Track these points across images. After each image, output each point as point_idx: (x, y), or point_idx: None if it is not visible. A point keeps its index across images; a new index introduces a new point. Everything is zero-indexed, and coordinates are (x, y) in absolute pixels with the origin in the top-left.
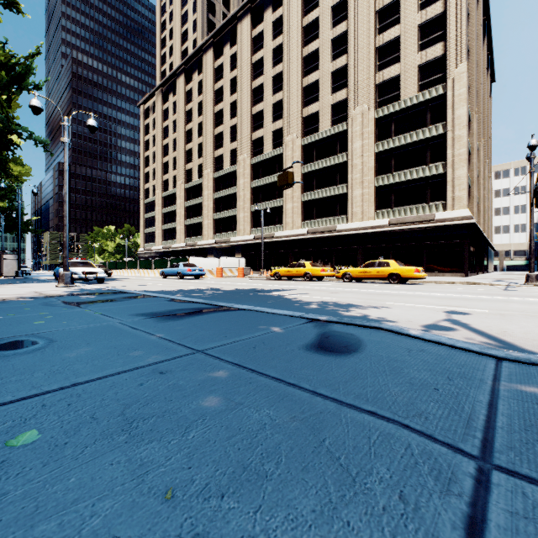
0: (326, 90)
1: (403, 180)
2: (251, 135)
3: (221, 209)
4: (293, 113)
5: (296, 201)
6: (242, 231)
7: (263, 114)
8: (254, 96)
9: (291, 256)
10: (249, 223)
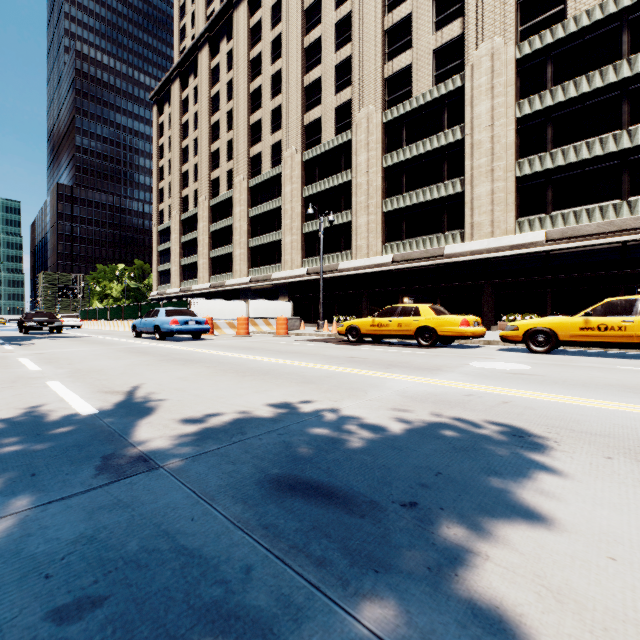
0: (424, 27)
1: (574, 160)
2: (303, 118)
3: (259, 233)
4: (369, 72)
5: (373, 212)
6: (289, 263)
7: (321, 84)
8: (307, 58)
9: (365, 300)
10: (299, 250)
